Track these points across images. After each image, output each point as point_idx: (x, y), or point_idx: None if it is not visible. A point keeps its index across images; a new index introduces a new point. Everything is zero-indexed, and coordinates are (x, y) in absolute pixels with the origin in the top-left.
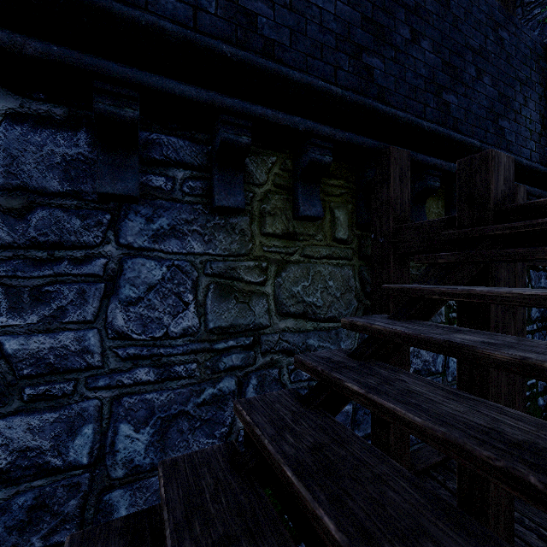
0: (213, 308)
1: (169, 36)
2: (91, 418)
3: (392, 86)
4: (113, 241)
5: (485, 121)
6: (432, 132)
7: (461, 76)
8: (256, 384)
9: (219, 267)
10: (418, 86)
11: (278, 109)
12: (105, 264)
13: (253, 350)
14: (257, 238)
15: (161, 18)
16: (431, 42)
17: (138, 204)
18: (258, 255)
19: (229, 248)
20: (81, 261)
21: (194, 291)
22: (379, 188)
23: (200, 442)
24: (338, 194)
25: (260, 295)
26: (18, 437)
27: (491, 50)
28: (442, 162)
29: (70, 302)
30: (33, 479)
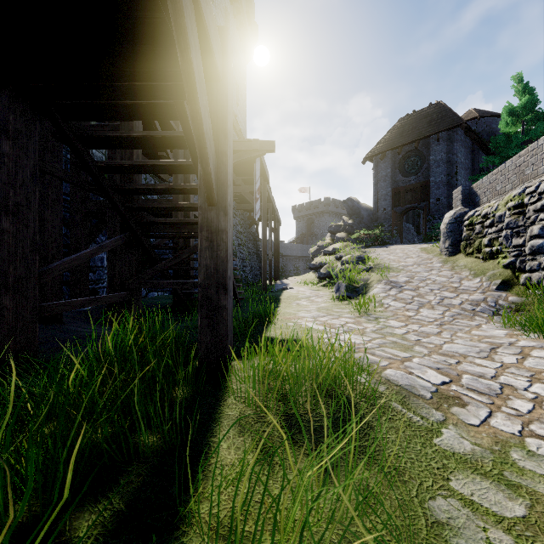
0: None
1: None
2: None
3: None
4: None
5: None
6: None
7: None
8: None
9: None
10: None
11: None
12: None
13: None
14: None
15: None
16: None
17: None
18: None
19: None
20: None
21: None
22: None
23: None
24: None
25: None
26: None
27: None
28: None
29: None
30: None
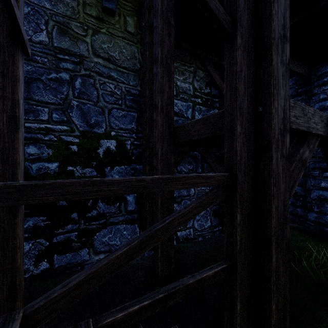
0: (56, 37)
1: None
2: None
3: None
4: None
5: None
6: None
7: None
8: (81, 82)
9: (60, 19)
10: None
11: None
12: None
13: (79, 66)
14: (81, 14)
15: None
16: None
17: None
18: (82, 22)
19: (65, 12)
20: None
21: (46, 25)
22: (144, 2)
23: (49, 97)
24: (128, 10)
25: (83, 41)
26: None
27: None
28: None
29: None
30: None
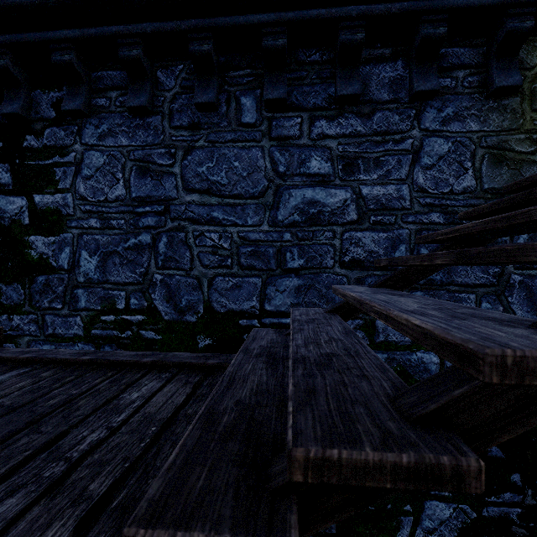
0: (487, 173)
1: None
2: (404, 241)
3: None
4: (416, 127)
5: None
6: None
7: None
8: (526, 238)
9: (492, 140)
10: None
11: None
12: (412, 143)
13: None
14: (527, 115)
15: None
16: None
17: (432, 101)
18: (528, 129)
19: (501, 125)
20: (398, 142)
21: (471, 160)
22: None
23: (476, 275)
24: None
25: (530, 163)
26: (368, 243)
27: None
28: None
29: (393, 167)
30: (375, 270)
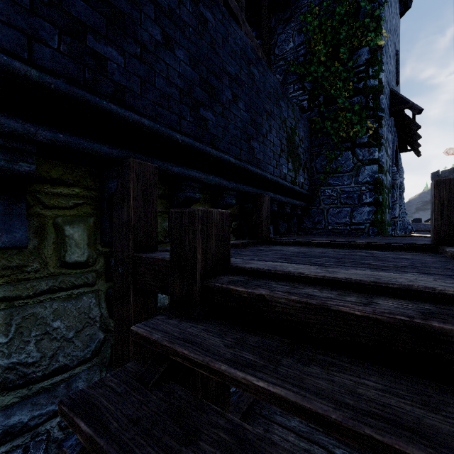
0: None
1: None
2: None
3: (137, 88)
4: None
5: (240, 141)
6: (188, 145)
7: (219, 96)
8: None
9: None
10: (172, 95)
11: None
12: None
13: None
14: None
15: None
16: (187, 54)
17: None
18: None
19: None
20: None
21: None
22: (121, 205)
23: None
24: (71, 205)
25: None
26: None
27: (244, 81)
28: (201, 175)
29: None
30: None
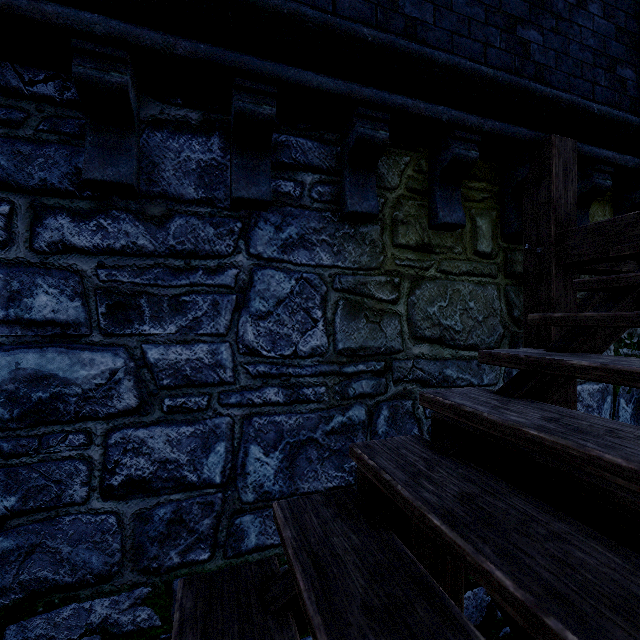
0: (342, 326)
1: (310, 23)
2: (223, 436)
3: (553, 63)
4: (243, 251)
5: None
6: (604, 116)
7: None
8: (388, 415)
9: (348, 281)
10: (585, 61)
11: (417, 99)
12: (236, 275)
13: (384, 377)
14: (389, 250)
15: (301, 5)
16: (601, 4)
17: (268, 212)
18: (390, 270)
19: (359, 260)
20: (214, 272)
21: (323, 308)
22: (536, 187)
23: (329, 474)
24: (480, 199)
25: (392, 315)
26: (159, 447)
27: None
28: (615, 155)
29: (204, 313)
30: (172, 492)
